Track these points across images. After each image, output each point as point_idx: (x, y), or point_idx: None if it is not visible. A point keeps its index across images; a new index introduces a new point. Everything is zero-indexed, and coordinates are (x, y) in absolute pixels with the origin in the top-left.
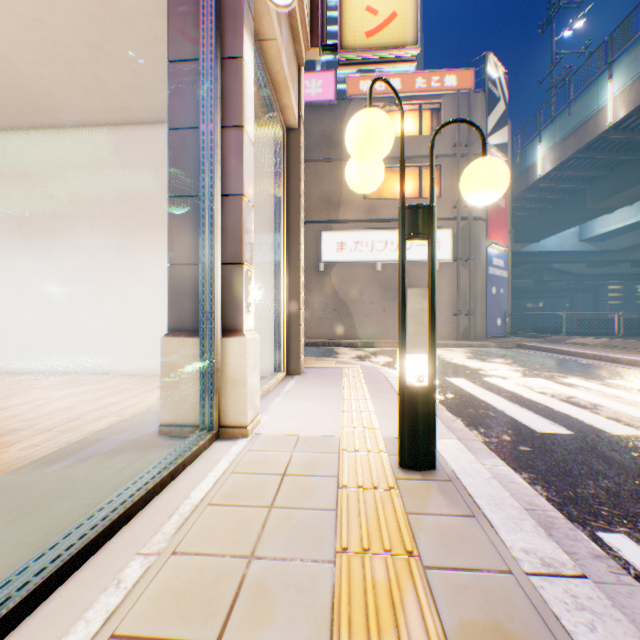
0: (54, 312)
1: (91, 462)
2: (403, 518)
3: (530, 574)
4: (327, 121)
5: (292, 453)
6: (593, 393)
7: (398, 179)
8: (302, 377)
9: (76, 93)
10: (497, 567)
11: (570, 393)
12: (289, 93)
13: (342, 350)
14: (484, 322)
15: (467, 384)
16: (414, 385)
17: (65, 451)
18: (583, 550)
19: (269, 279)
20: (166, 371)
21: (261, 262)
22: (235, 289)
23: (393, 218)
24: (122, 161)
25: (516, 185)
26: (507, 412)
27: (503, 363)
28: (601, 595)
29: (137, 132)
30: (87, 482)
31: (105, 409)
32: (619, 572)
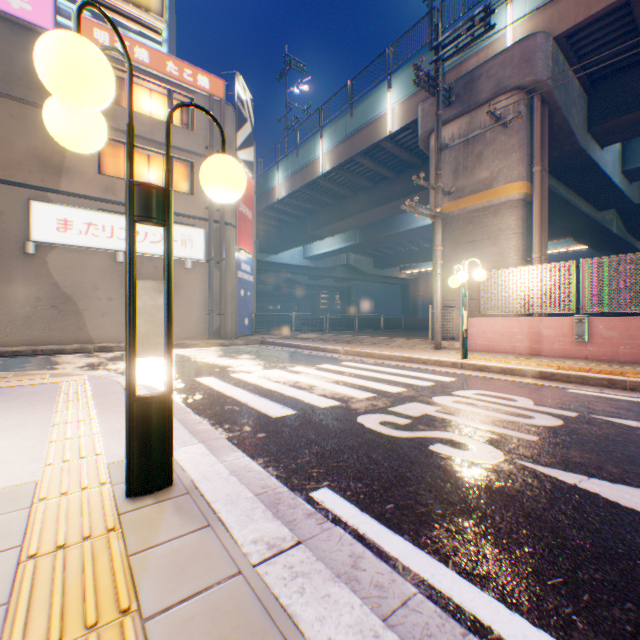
0: None
1: None
2: (124, 565)
3: (258, 564)
4: None
5: None
6: (311, 377)
7: (147, 163)
8: None
9: None
10: (229, 573)
11: (297, 379)
12: None
13: (66, 358)
14: (235, 322)
15: (217, 382)
16: (147, 394)
17: None
18: (301, 514)
19: None
20: None
21: None
22: None
23: None
24: None
25: (261, 202)
26: (251, 404)
27: (250, 359)
28: (311, 554)
29: None
30: None
31: None
32: (323, 521)
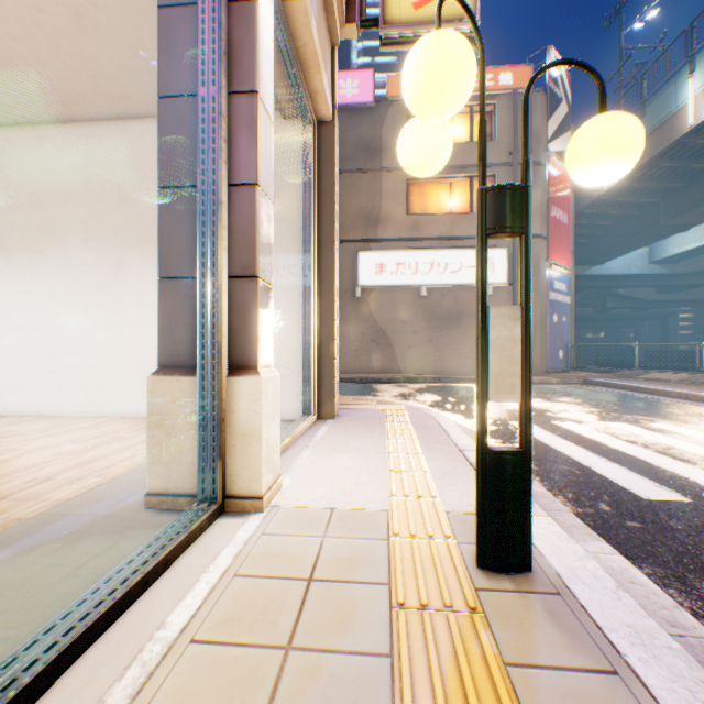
0: (41, 343)
1: (38, 554)
2: (502, 677)
3: None
4: (365, 126)
5: (323, 540)
6: (695, 442)
7: (445, 192)
8: (336, 422)
9: (62, 77)
10: None
11: (666, 442)
12: (320, 73)
13: (382, 387)
14: (544, 354)
15: (536, 430)
16: (500, 448)
17: (9, 534)
18: None
19: (296, 303)
20: (154, 421)
21: (287, 282)
22: (246, 311)
23: (440, 236)
24: (121, 162)
25: (579, 199)
26: (595, 469)
27: (572, 403)
28: None
29: (139, 127)
30: (20, 592)
31: (86, 466)
32: None
